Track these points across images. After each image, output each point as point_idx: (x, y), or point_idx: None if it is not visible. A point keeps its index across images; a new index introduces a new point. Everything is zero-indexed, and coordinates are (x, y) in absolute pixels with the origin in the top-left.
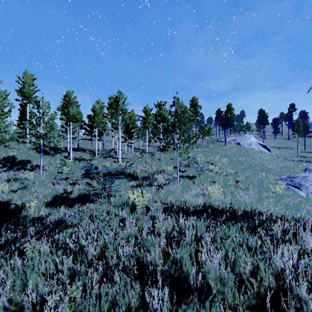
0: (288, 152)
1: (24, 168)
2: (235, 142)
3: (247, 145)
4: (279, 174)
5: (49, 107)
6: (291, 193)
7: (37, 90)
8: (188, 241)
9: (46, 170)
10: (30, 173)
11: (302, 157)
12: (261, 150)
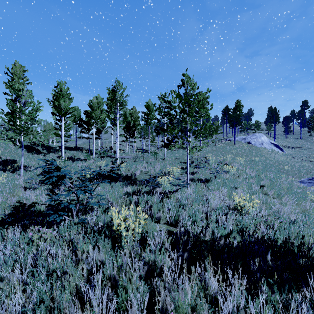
0: (302, 152)
1: (5, 169)
2: (245, 141)
3: (259, 144)
4: (298, 176)
5: (32, 97)
6: None
7: (28, 83)
8: None
9: (29, 171)
10: (7, 175)
11: None
12: (274, 150)
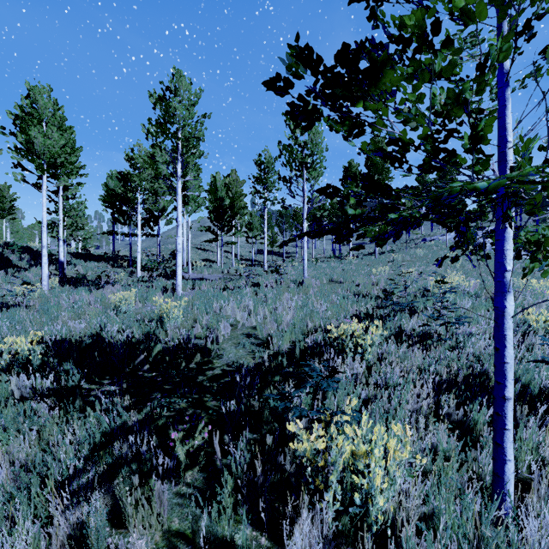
0: None
1: None
2: None
3: None
4: None
5: None
6: None
7: None
8: None
9: None
10: None
11: None
12: None
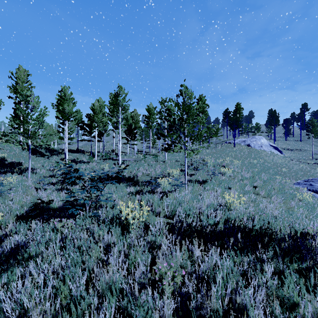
0: (301, 154)
1: (12, 171)
2: (245, 144)
3: (258, 147)
4: (295, 178)
5: (39, 102)
6: (316, 200)
7: (31, 87)
8: (217, 307)
9: (35, 173)
10: (16, 176)
11: (317, 160)
12: (273, 152)
